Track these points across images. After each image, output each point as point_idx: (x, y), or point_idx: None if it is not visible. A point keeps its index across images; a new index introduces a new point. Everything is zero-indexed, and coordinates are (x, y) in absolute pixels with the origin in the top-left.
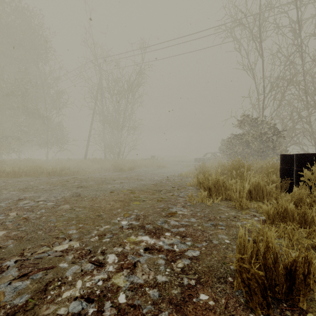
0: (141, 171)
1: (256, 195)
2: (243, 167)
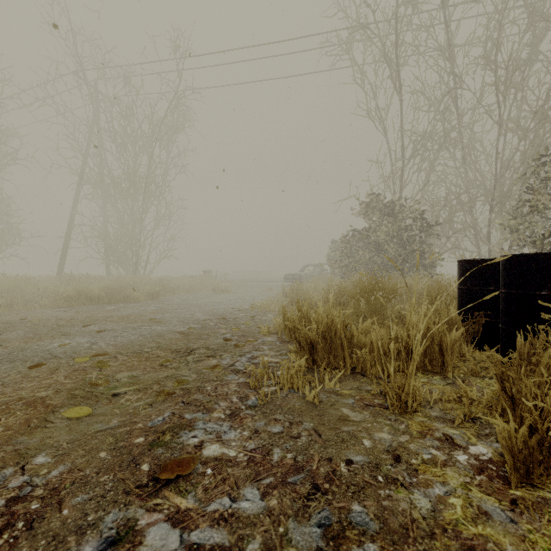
0: (175, 299)
1: (424, 357)
2: (382, 288)
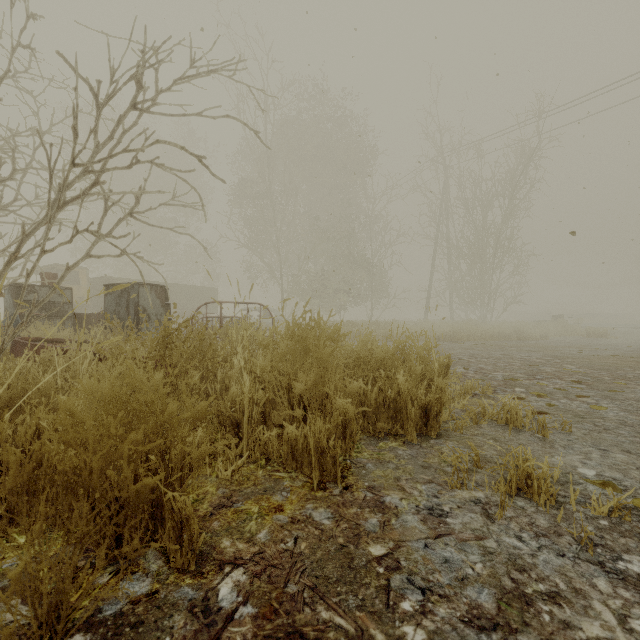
0: (566, 340)
1: None
2: None
